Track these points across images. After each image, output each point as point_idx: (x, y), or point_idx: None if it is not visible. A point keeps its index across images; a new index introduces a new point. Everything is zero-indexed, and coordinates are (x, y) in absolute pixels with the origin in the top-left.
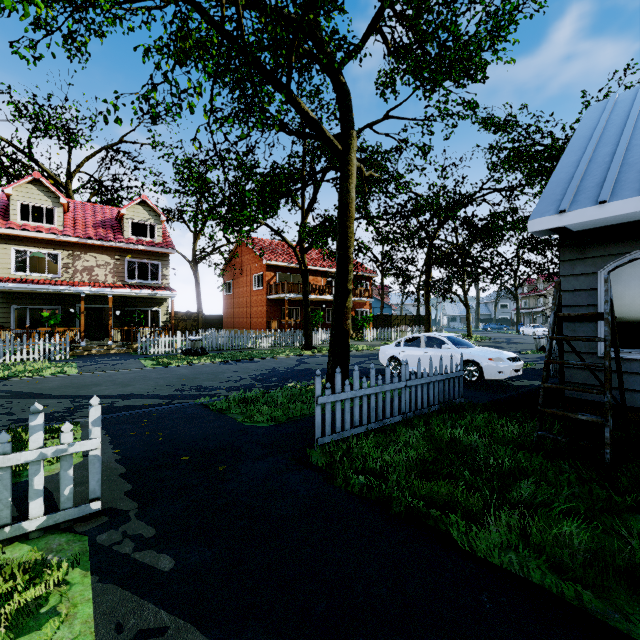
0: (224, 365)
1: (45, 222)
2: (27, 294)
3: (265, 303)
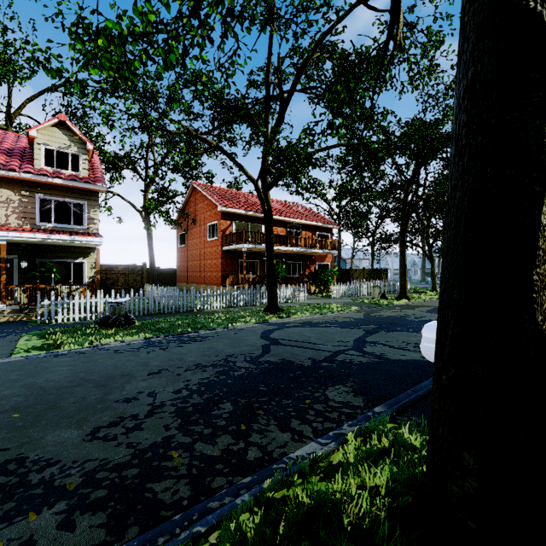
0: (146, 349)
1: None
2: None
3: (220, 255)
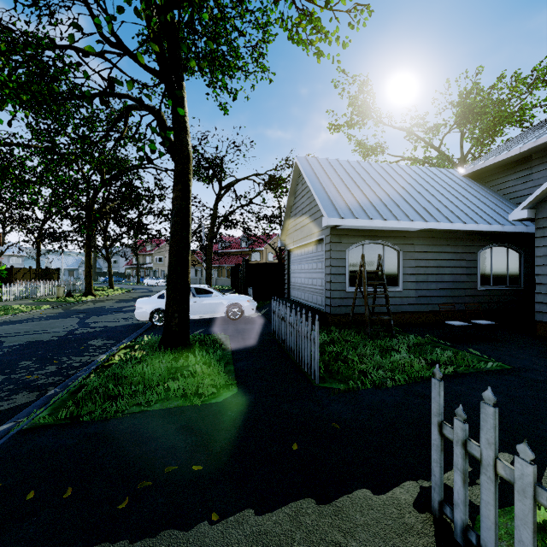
0: None
1: None
2: None
3: None
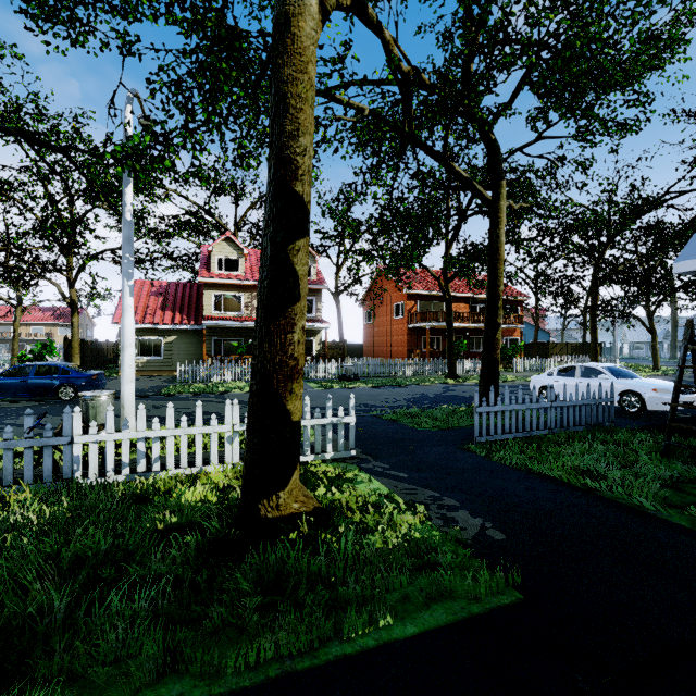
0: (377, 389)
1: (227, 269)
2: (222, 328)
3: (406, 332)
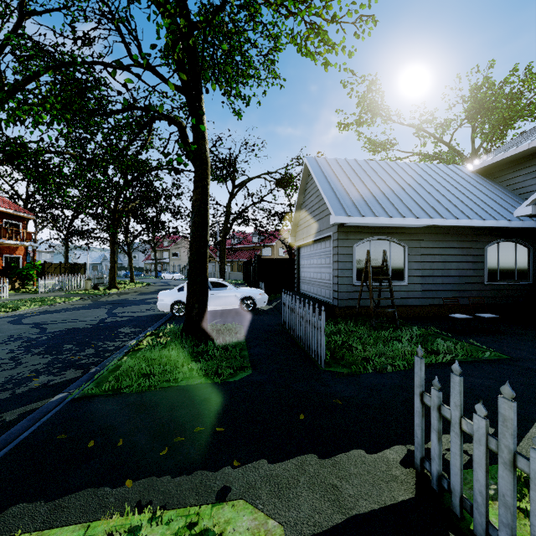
0: None
1: None
2: None
3: None
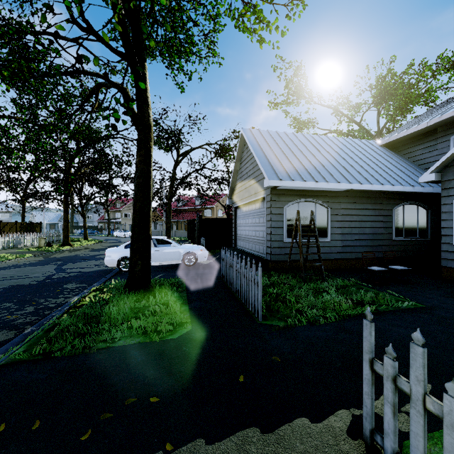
0: None
1: None
2: None
3: None
